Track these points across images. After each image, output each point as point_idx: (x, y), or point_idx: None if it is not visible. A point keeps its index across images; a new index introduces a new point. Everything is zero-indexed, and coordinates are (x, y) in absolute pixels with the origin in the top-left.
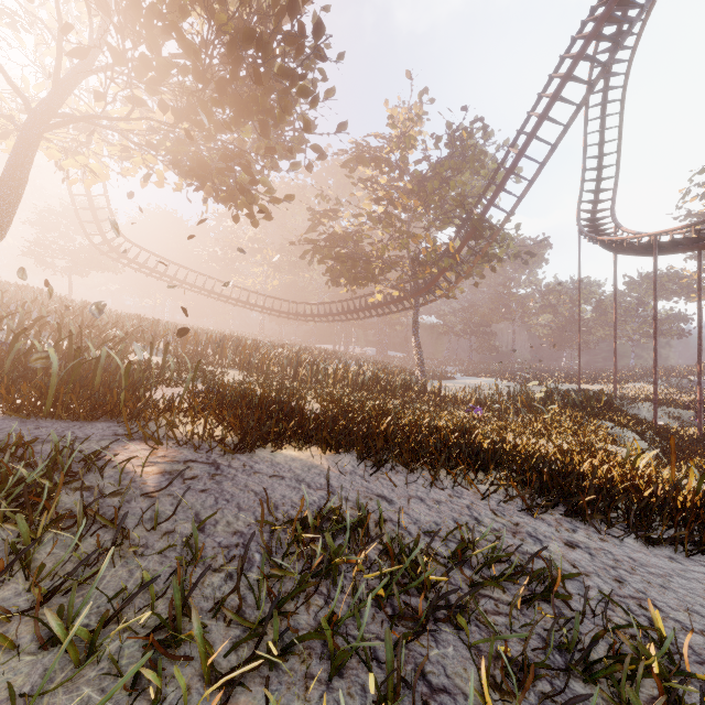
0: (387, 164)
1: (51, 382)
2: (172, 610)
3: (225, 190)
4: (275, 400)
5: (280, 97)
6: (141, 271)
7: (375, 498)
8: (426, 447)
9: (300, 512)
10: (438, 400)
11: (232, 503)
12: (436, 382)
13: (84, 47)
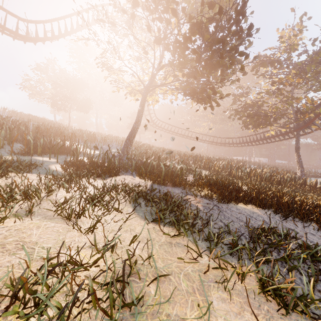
0: (278, 63)
1: (162, 174)
2: (229, 242)
3: (201, 98)
4: (229, 184)
5: (229, 59)
6: (162, 130)
7: (287, 229)
8: (313, 213)
9: (256, 227)
10: (315, 190)
11: (230, 219)
12: (312, 179)
13: (163, 65)
